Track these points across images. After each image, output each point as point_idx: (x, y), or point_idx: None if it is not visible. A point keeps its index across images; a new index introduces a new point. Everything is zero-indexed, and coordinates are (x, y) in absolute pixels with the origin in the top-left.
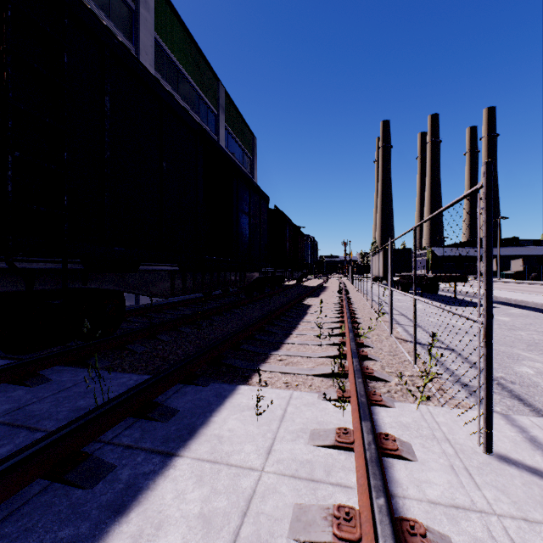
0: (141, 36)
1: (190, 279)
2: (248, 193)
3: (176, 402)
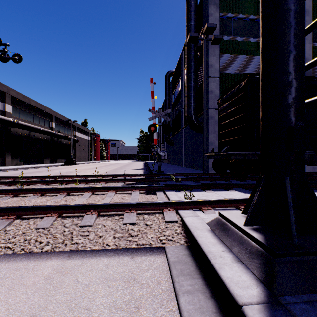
0: None
1: None
2: None
3: None
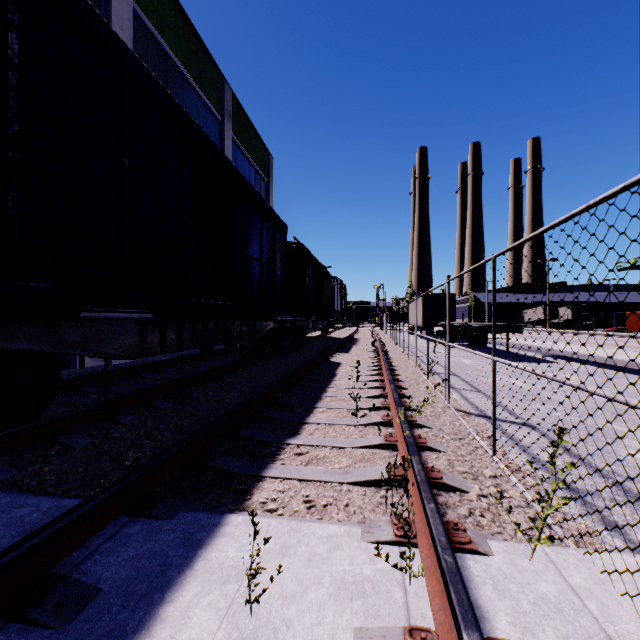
0: (113, 3)
1: (172, 331)
2: (258, 217)
3: (101, 565)
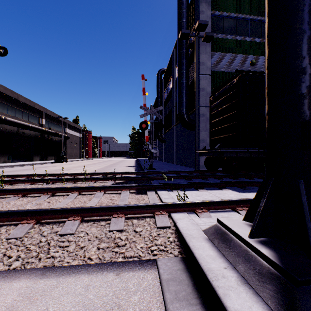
0: None
1: None
2: None
3: None
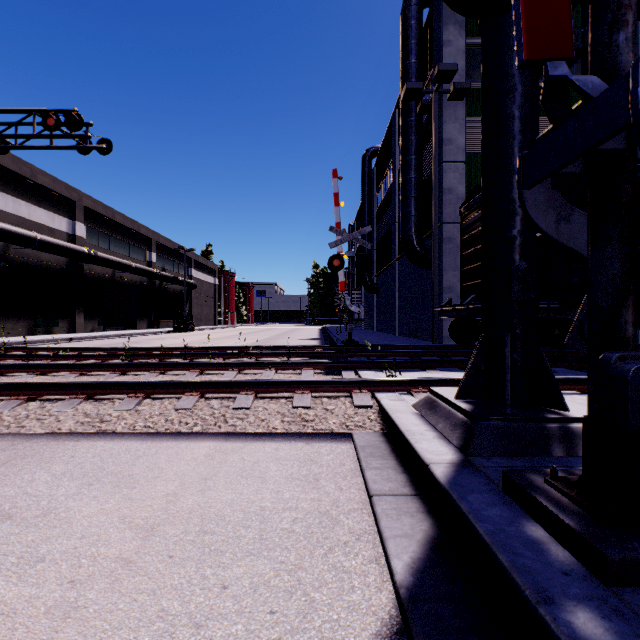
0: None
1: None
2: None
3: None
